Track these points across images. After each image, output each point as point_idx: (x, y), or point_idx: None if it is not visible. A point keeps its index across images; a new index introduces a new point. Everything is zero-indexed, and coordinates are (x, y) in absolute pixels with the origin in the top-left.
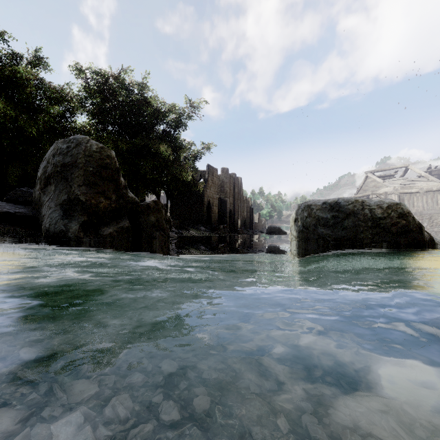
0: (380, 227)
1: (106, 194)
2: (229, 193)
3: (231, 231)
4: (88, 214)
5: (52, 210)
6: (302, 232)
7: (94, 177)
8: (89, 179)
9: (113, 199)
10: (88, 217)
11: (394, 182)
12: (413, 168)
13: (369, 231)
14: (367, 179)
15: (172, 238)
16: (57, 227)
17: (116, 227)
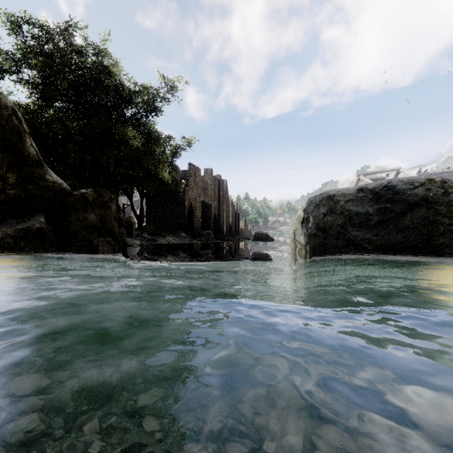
0: None
1: None
2: (214, 196)
3: (215, 237)
4: None
5: None
6: (314, 237)
7: None
8: None
9: (11, 181)
10: None
11: None
12: (405, 171)
13: None
14: (359, 181)
15: (131, 247)
16: None
17: (13, 230)
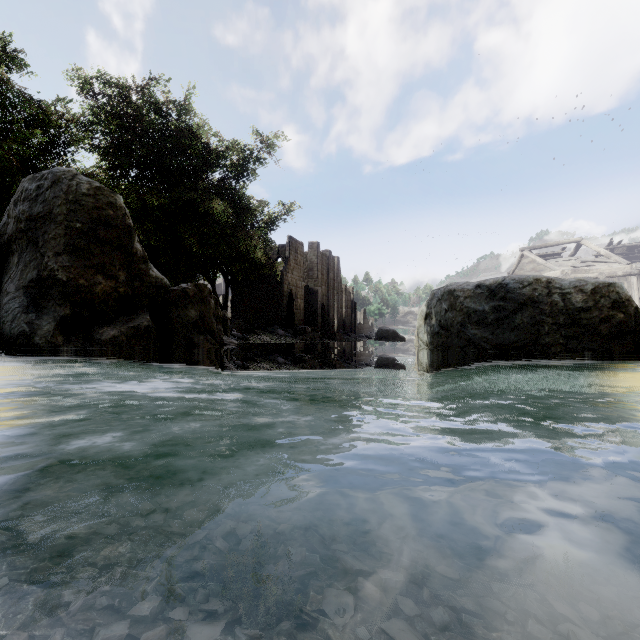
0: (580, 324)
1: (107, 271)
2: (321, 280)
3: (323, 336)
4: (72, 304)
5: (9, 297)
6: (437, 336)
7: (84, 239)
8: (74, 243)
9: (122, 279)
10: (72, 309)
11: (562, 263)
12: (588, 243)
13: (560, 332)
14: (522, 259)
15: (228, 347)
16: (15, 326)
17: (126, 328)
